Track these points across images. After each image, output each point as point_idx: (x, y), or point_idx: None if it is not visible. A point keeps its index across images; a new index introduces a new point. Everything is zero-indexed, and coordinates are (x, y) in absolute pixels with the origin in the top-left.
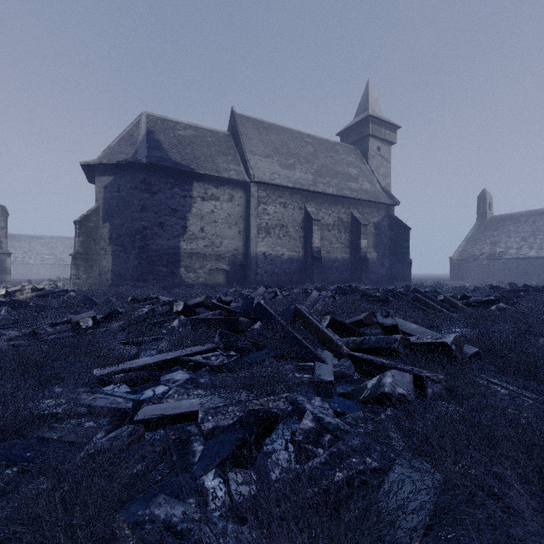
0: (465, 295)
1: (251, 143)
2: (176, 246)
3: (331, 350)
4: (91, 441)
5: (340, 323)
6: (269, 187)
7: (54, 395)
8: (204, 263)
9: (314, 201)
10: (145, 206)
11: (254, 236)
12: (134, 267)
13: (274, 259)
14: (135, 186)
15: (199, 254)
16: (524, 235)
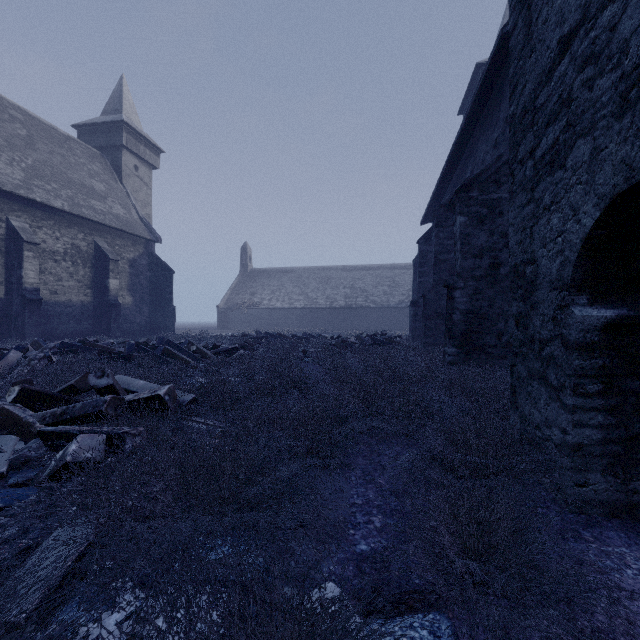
0: (216, 344)
1: None
2: None
3: (18, 432)
4: None
5: (38, 393)
6: None
7: None
8: None
9: (28, 213)
10: None
11: None
12: None
13: None
14: None
15: None
16: (273, 288)
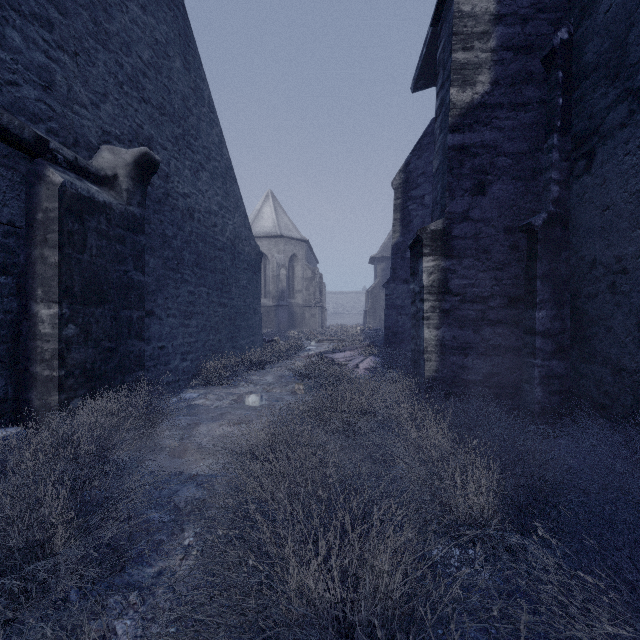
0: None
1: None
2: None
3: None
4: None
5: None
6: None
7: None
8: None
9: None
10: None
11: None
12: None
13: None
14: None
15: None
16: None
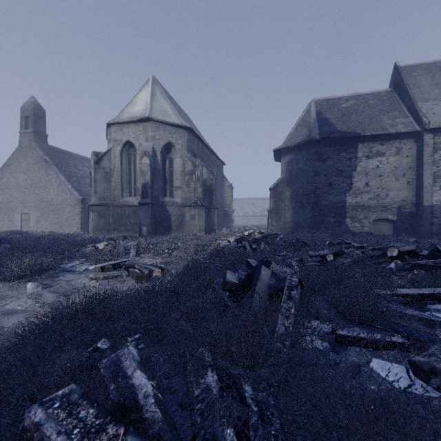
0: None
1: (421, 90)
2: (342, 201)
3: None
4: (439, 334)
5: None
6: None
7: (384, 300)
8: (368, 214)
9: None
10: (317, 171)
11: (428, 185)
12: (309, 218)
13: None
14: (309, 158)
15: (363, 206)
16: None
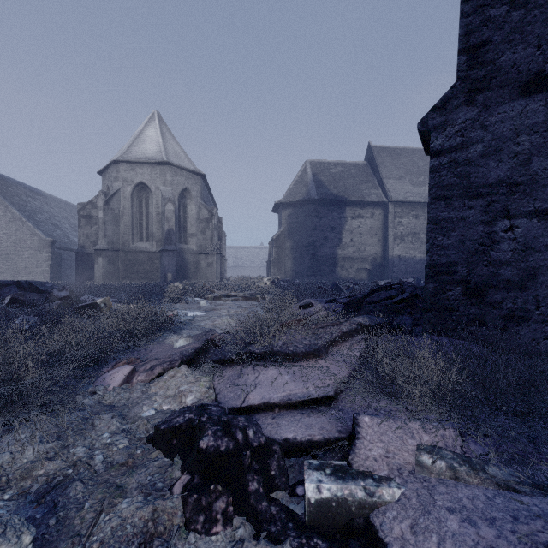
0: None
1: (386, 169)
2: (334, 253)
3: None
4: None
5: None
6: (403, 204)
7: None
8: (353, 264)
9: None
10: (315, 226)
11: (391, 243)
12: (308, 267)
13: (407, 260)
14: (308, 214)
15: (349, 258)
16: None
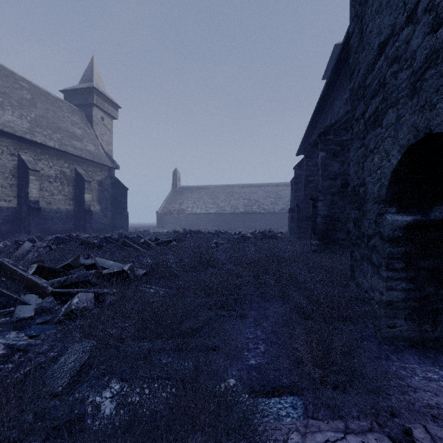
0: (157, 238)
1: None
2: None
3: (37, 293)
4: None
5: (48, 269)
6: None
7: None
8: None
9: (32, 151)
10: None
11: None
12: None
13: None
14: None
15: None
16: (195, 199)
